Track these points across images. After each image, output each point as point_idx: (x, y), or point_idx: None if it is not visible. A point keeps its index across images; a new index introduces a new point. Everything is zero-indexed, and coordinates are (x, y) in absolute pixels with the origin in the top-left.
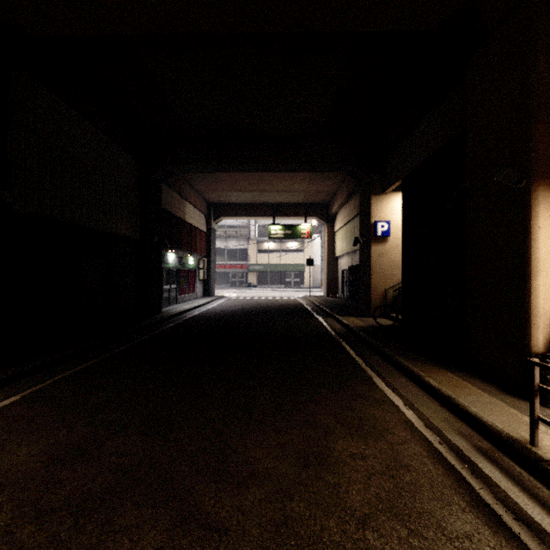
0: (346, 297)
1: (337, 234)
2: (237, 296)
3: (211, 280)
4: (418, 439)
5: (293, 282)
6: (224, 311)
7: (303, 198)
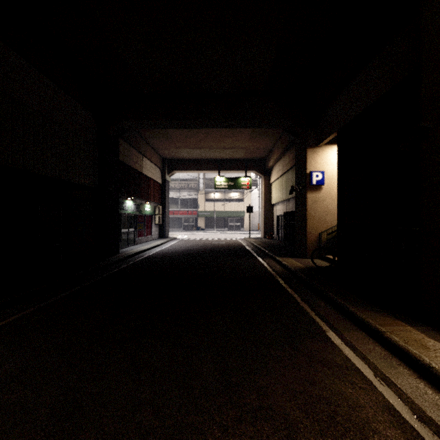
0: (281, 239)
1: (272, 185)
2: (188, 238)
3: (166, 224)
4: None
5: (235, 226)
6: (175, 252)
7: (244, 155)
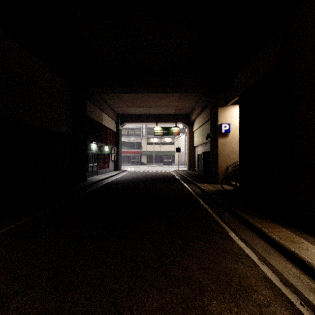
0: (200, 171)
1: (194, 132)
2: (135, 170)
3: (119, 160)
4: (280, 299)
5: (168, 161)
6: (126, 180)
7: (174, 111)
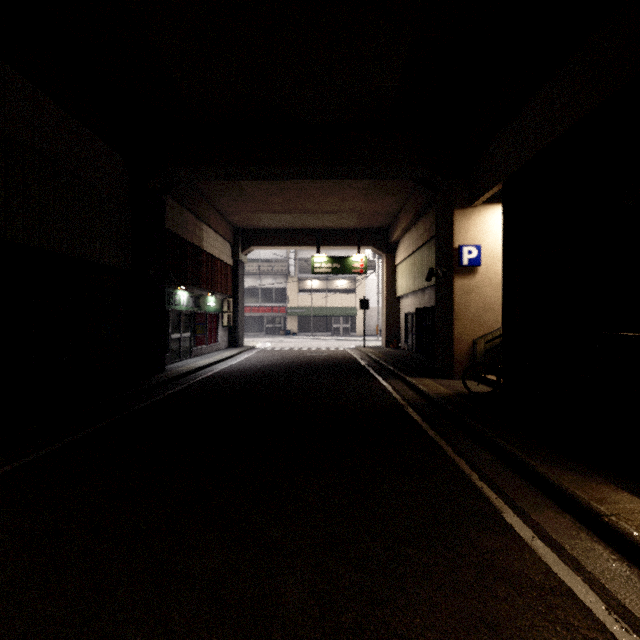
0: (412, 349)
1: (399, 267)
2: (272, 347)
3: (239, 327)
4: None
5: (342, 328)
6: (252, 368)
7: (356, 222)
